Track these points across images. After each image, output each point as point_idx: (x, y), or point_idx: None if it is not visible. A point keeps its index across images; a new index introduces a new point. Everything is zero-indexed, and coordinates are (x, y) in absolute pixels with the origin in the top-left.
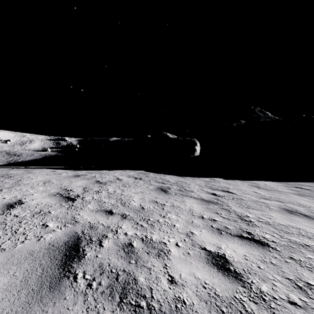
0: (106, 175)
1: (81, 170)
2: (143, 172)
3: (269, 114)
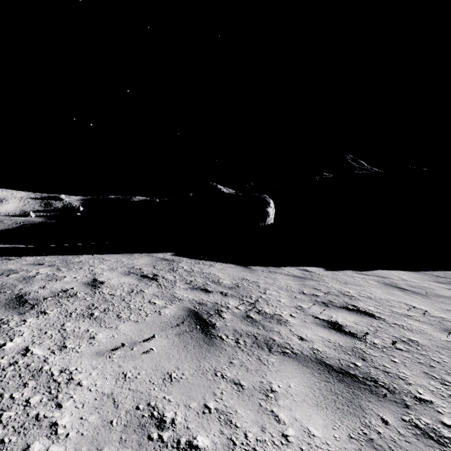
0: (71, 270)
1: (30, 254)
2: (168, 257)
3: (365, 164)
